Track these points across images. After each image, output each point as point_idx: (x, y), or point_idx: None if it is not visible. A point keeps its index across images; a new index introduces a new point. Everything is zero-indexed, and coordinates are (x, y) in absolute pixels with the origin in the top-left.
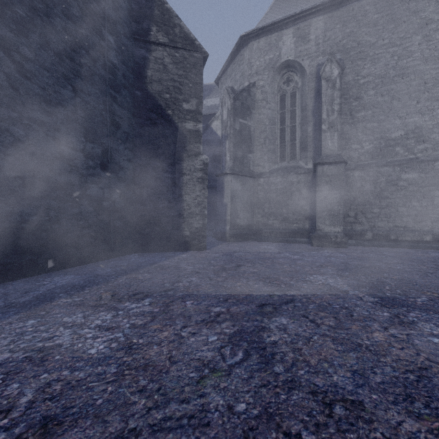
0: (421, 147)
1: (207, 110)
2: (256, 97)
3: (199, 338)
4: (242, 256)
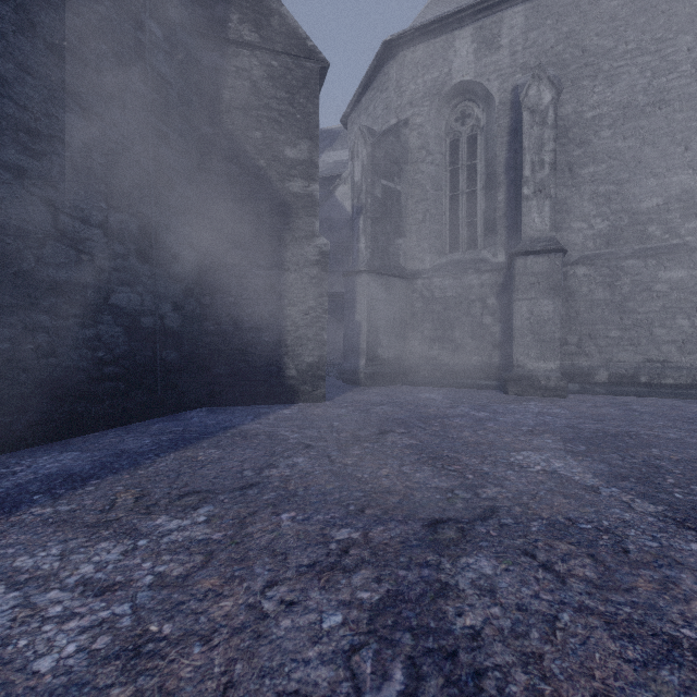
0: (692, 226)
1: (328, 170)
2: (409, 144)
3: (303, 619)
4: (388, 412)
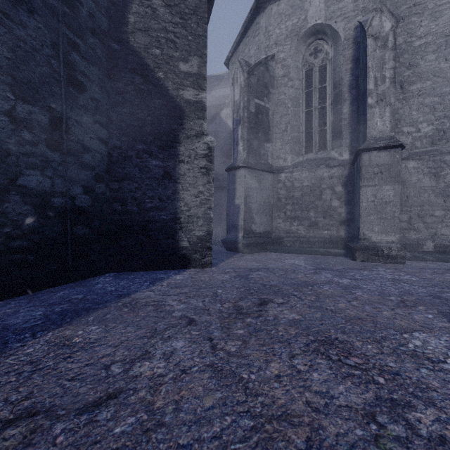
0: None
1: (216, 101)
2: (275, 74)
3: None
4: (264, 278)
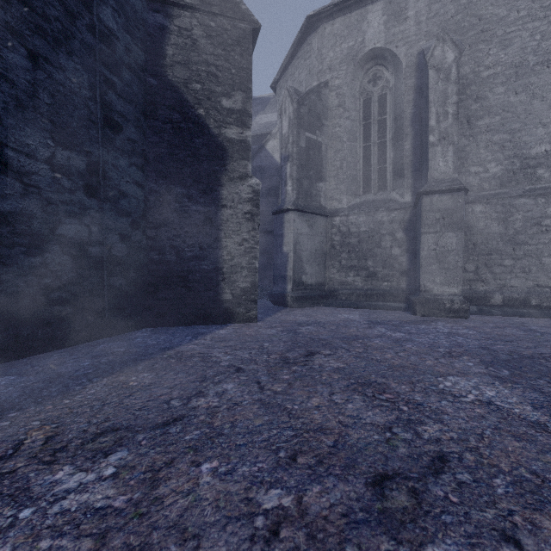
0: None
1: (261, 129)
2: (329, 103)
3: None
4: (313, 333)
